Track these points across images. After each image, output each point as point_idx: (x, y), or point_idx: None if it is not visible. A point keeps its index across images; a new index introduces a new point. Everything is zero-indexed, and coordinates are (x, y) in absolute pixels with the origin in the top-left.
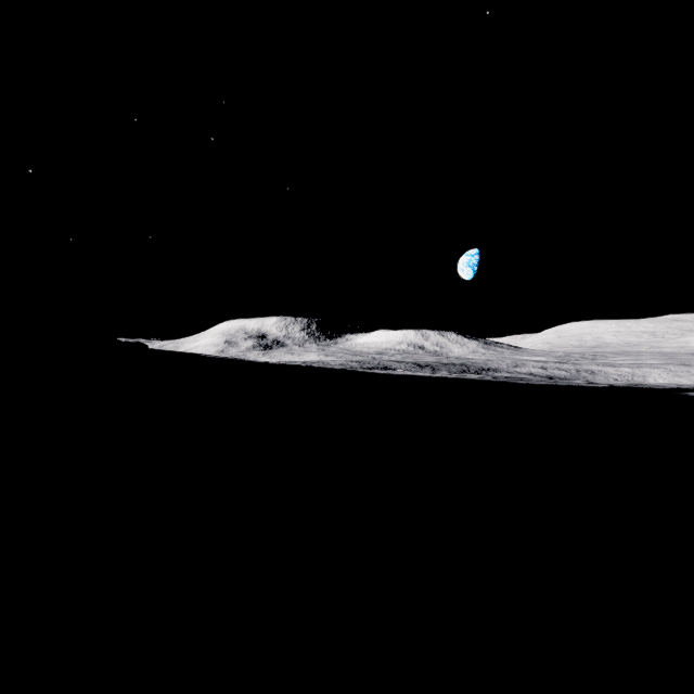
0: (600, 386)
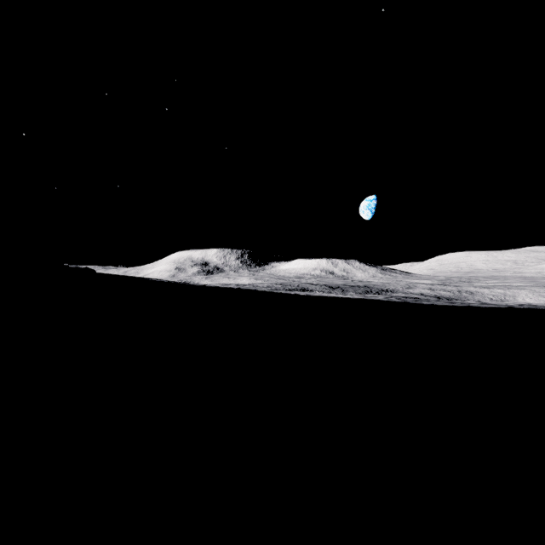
0: (499, 307)
